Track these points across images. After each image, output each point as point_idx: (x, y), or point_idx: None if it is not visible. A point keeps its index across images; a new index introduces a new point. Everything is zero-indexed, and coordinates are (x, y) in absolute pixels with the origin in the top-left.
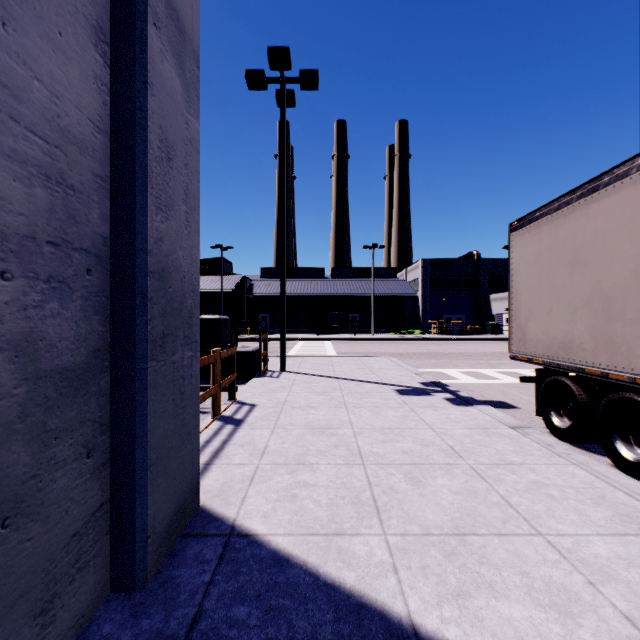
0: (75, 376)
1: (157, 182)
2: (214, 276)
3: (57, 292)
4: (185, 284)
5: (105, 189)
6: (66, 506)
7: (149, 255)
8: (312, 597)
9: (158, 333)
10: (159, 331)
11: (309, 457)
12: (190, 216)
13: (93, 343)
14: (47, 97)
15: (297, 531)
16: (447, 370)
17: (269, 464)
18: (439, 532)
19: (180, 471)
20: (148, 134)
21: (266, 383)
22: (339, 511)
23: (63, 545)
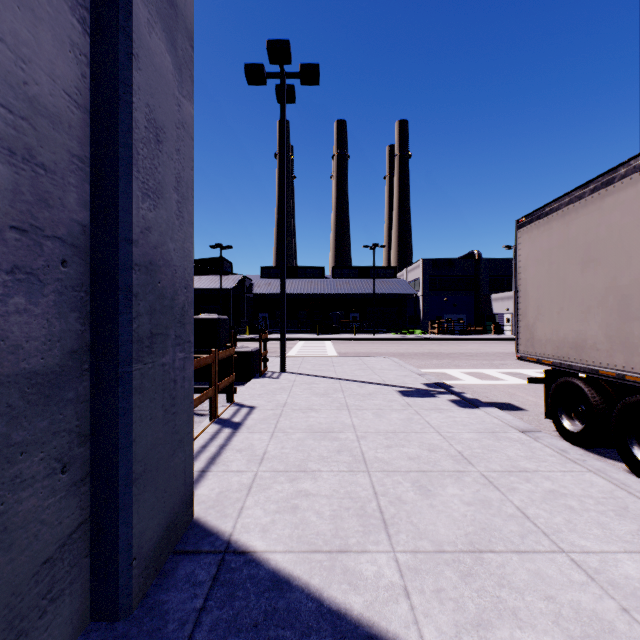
0: (47, 381)
1: (144, 165)
2: (214, 276)
3: (24, 285)
4: (177, 279)
5: (84, 171)
6: (35, 530)
7: (134, 246)
8: (315, 627)
9: (145, 332)
10: (146, 330)
11: (310, 463)
12: (182, 206)
13: (69, 343)
14: (11, 59)
15: (298, 548)
16: (450, 371)
17: (268, 471)
18: (453, 549)
19: (171, 483)
20: (133, 111)
21: (266, 384)
22: (343, 524)
23: (31, 575)
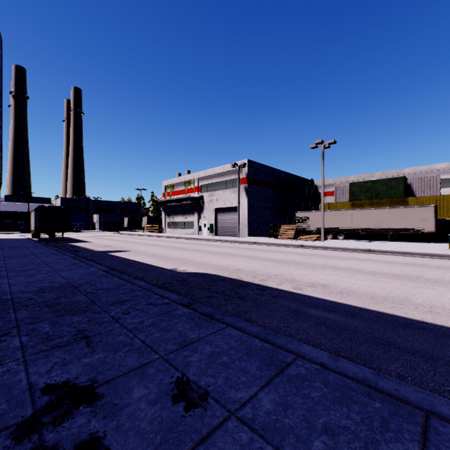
0: None
1: None
2: None
3: None
4: None
5: None
6: None
7: None
8: None
9: None
10: None
11: None
12: None
13: None
14: None
15: None
16: None
17: None
18: (4, 238)
19: None
20: None
21: None
22: None
23: None
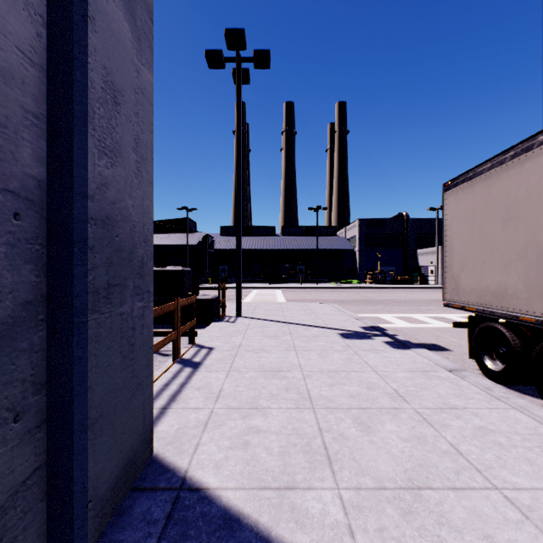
0: None
1: (100, 124)
2: (181, 234)
3: None
4: (135, 234)
5: (39, 128)
6: None
7: (90, 200)
8: None
9: (102, 283)
10: (103, 281)
11: (261, 401)
12: (141, 166)
13: (23, 295)
14: None
15: (249, 484)
16: (383, 315)
17: (223, 408)
18: (393, 485)
19: (129, 424)
20: (88, 71)
21: (223, 327)
22: (291, 461)
23: None
